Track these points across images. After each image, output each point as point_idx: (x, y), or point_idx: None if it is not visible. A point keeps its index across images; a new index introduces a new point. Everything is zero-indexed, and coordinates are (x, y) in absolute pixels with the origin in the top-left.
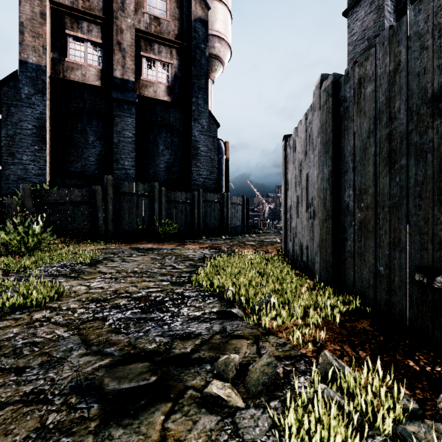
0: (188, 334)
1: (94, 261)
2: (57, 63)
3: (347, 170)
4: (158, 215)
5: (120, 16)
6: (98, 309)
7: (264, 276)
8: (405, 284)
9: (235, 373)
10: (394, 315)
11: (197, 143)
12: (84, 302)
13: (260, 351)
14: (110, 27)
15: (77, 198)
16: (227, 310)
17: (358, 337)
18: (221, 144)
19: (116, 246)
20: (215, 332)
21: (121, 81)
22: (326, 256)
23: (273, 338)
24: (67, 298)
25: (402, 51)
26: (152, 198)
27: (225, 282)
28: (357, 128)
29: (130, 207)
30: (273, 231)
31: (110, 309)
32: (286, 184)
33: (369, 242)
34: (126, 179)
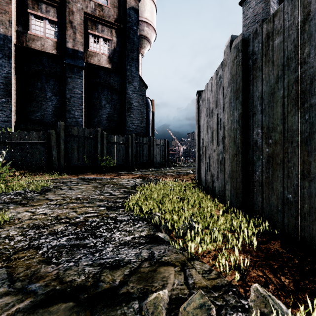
0: (117, 262)
1: (45, 189)
2: (21, 34)
3: (255, 112)
4: (101, 152)
5: (71, 1)
6: (35, 235)
7: (183, 201)
8: (315, 211)
9: (165, 314)
10: (303, 238)
11: (131, 100)
12: (24, 229)
13: (188, 281)
14: (64, 9)
15: (34, 139)
16: (155, 235)
17: (275, 260)
18: (148, 101)
19: (66, 176)
20: (143, 259)
21: (73, 50)
22: (236, 185)
23: (198, 263)
24: (9, 225)
25: (312, 1)
26: (96, 140)
27: (152, 207)
28: (265, 76)
29: (79, 147)
30: (186, 165)
31: (47, 236)
32: (199, 128)
33: (278, 173)
34: (76, 125)
